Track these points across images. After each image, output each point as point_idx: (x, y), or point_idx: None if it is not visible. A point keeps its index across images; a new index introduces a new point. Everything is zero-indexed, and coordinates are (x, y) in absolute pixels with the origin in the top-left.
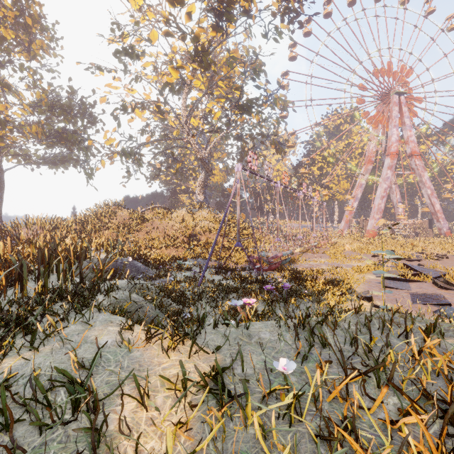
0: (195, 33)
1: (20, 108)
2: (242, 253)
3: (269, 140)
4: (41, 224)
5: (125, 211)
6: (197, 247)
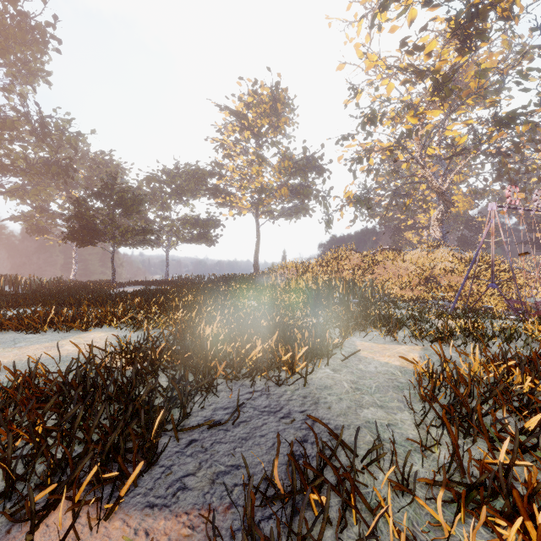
0: (435, 68)
1: (274, 178)
2: (498, 299)
3: None
4: (296, 267)
5: (356, 254)
6: (436, 290)
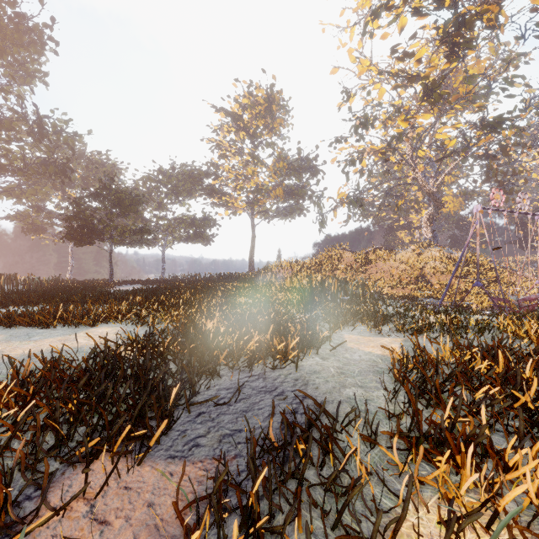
0: (425, 74)
1: (269, 178)
2: (485, 297)
3: (535, 148)
4: (291, 266)
5: (349, 254)
6: (426, 289)
